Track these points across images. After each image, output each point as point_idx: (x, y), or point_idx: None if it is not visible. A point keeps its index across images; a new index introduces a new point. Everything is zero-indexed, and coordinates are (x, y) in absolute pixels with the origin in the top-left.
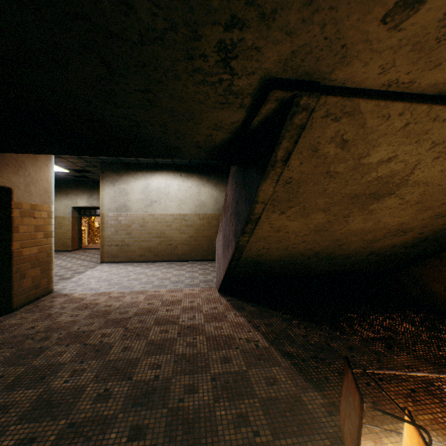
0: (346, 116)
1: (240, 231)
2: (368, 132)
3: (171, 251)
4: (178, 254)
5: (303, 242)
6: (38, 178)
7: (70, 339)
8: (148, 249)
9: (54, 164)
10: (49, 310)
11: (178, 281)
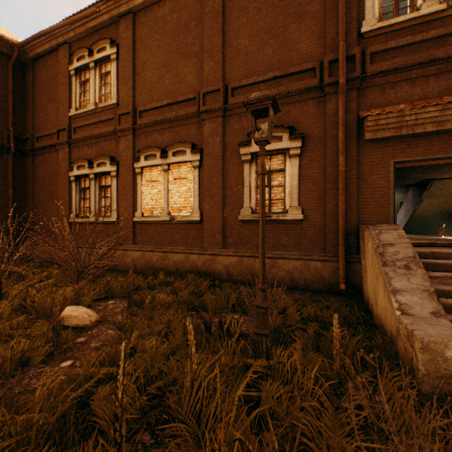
0: (441, 181)
1: (415, 204)
2: (447, 183)
3: None
4: None
5: (439, 208)
6: None
7: None
8: None
9: None
10: None
11: None
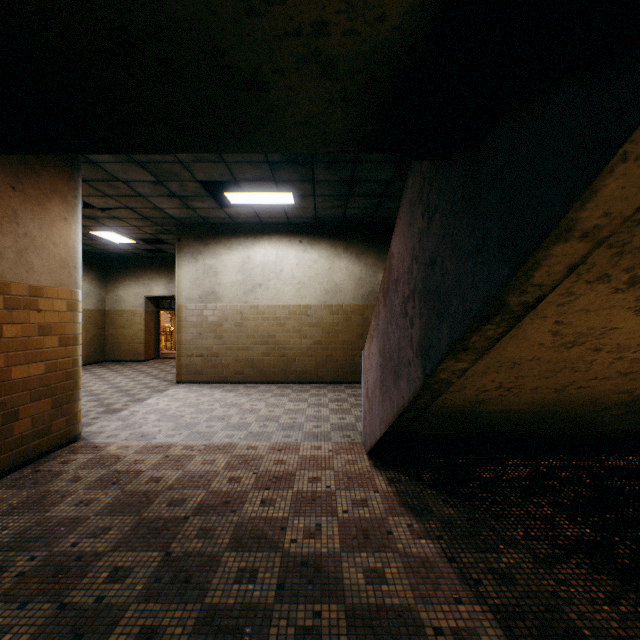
0: None
1: (446, 343)
2: None
3: (284, 367)
4: (295, 372)
5: (622, 375)
6: (47, 241)
7: (40, 579)
8: (249, 363)
9: (112, 230)
10: (50, 484)
11: (292, 424)
